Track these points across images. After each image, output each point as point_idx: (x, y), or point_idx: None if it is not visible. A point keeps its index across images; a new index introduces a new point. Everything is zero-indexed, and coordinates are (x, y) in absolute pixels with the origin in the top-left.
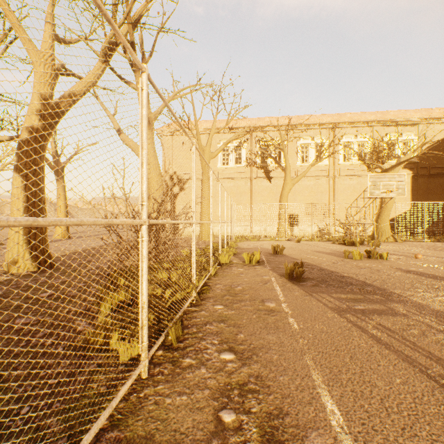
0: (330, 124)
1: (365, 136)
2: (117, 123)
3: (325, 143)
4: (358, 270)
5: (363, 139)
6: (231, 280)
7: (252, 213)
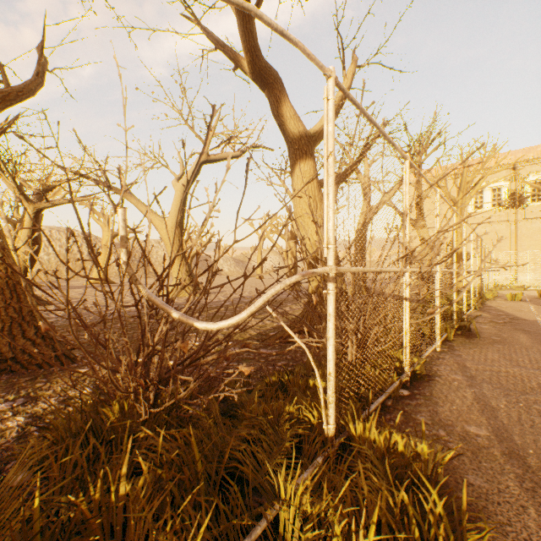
0: None
1: None
2: (393, 204)
3: None
4: None
5: None
6: (496, 304)
7: (516, 260)
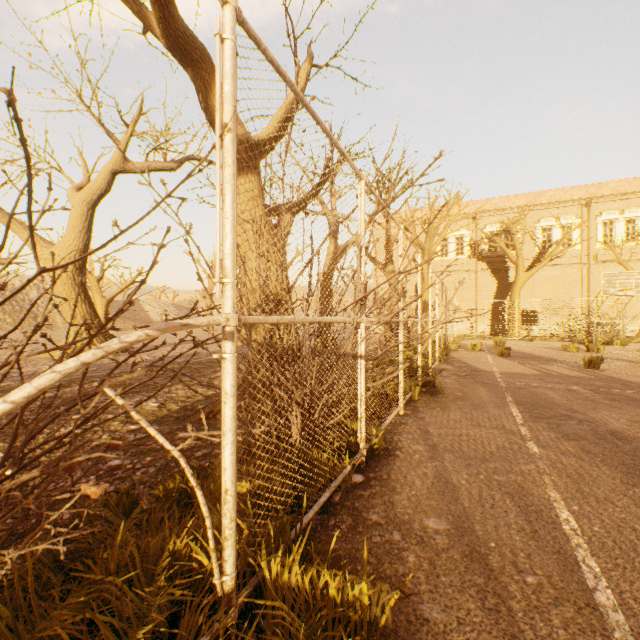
0: (582, 200)
1: (636, 210)
2: None
3: (575, 224)
4: (560, 355)
5: (634, 214)
6: (459, 355)
7: (476, 310)
